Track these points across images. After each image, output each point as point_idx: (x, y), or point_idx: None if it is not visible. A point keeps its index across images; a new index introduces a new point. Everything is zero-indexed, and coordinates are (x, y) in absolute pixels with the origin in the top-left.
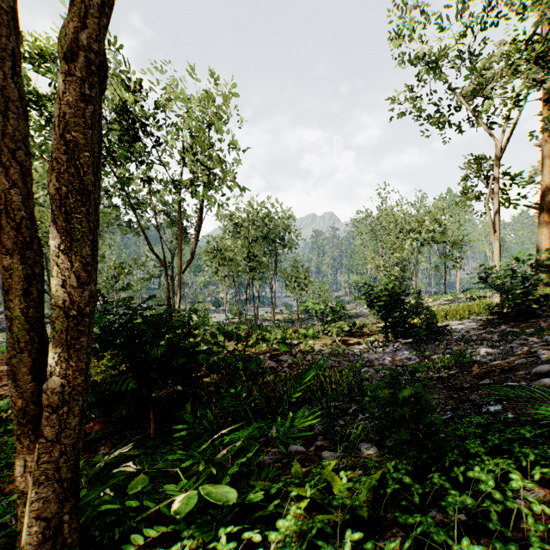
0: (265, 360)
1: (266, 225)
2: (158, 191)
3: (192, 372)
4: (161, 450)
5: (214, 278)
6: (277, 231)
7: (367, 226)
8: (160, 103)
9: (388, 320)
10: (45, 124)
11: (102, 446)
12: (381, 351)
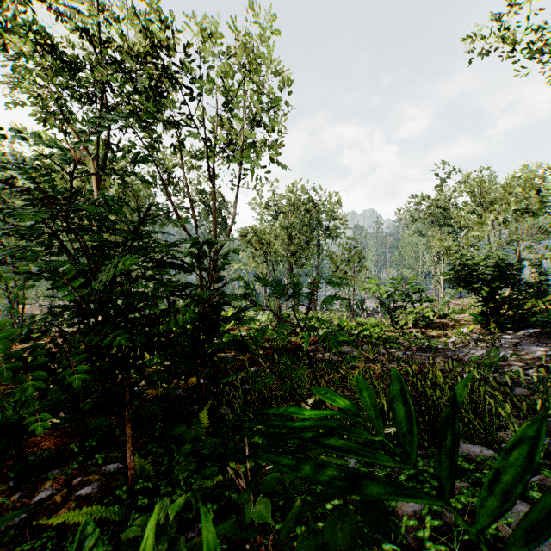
0: (320, 351)
1: (308, 211)
2: (192, 166)
3: (213, 355)
4: (136, 515)
5: (252, 266)
6: (319, 217)
7: (422, 212)
8: (189, 46)
9: (488, 305)
10: (61, 70)
11: (49, 481)
12: (487, 345)
